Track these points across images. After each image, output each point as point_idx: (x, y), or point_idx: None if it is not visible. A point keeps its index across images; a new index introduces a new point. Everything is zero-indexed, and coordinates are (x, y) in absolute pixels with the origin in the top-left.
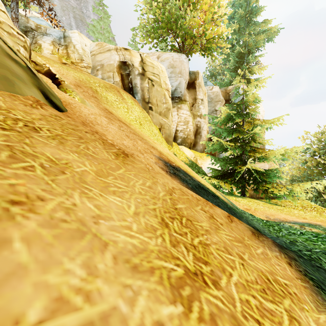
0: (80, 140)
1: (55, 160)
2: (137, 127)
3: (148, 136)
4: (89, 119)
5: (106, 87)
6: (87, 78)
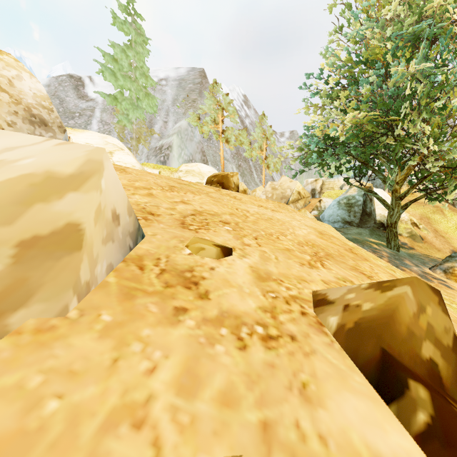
0: (432, 249)
1: (431, 252)
2: (452, 232)
3: (456, 238)
4: (431, 241)
5: (434, 212)
6: (424, 211)
